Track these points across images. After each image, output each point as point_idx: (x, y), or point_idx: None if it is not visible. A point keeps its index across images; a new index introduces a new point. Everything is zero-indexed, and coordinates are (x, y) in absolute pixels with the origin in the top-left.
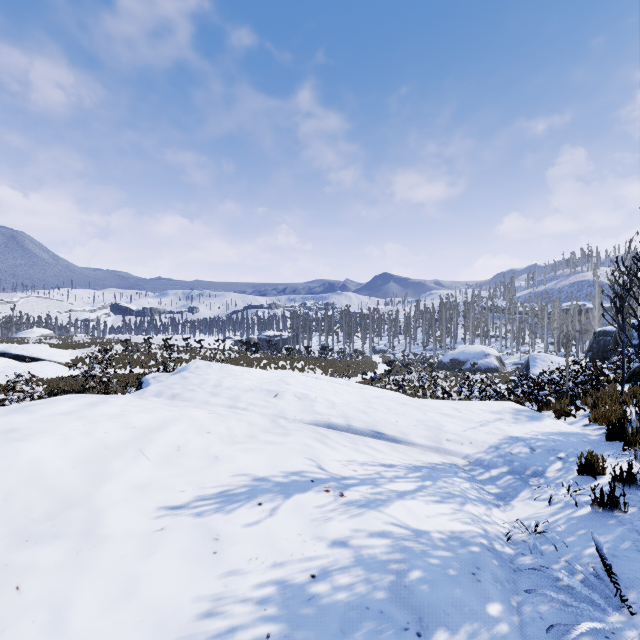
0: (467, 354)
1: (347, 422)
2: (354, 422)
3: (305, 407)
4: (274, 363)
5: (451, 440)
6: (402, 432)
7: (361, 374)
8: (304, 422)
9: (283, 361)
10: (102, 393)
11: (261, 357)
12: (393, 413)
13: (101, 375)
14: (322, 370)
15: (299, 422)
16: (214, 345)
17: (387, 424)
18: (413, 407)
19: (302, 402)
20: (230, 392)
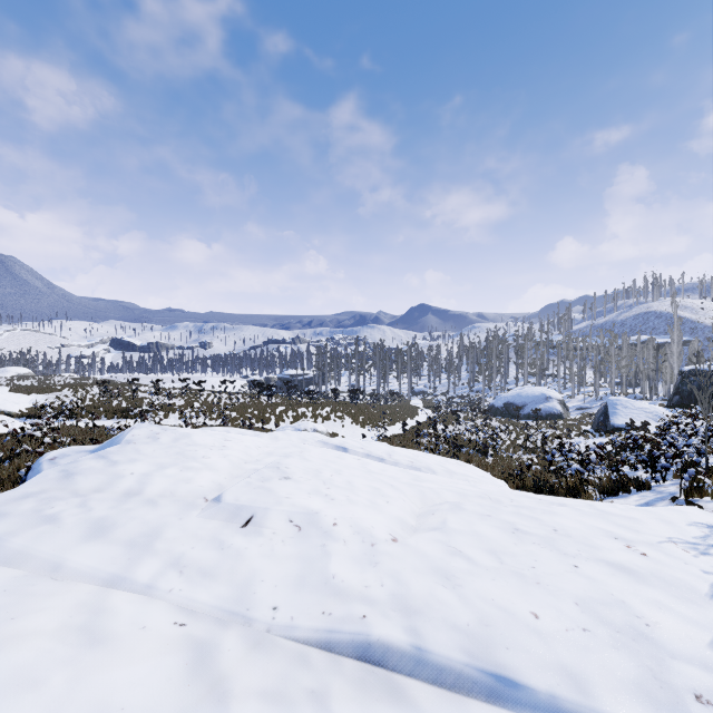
0: (524, 397)
1: (413, 636)
2: (431, 634)
3: (307, 563)
4: (292, 410)
5: (710, 699)
6: (567, 671)
7: (399, 422)
8: (296, 636)
9: (304, 407)
10: (31, 463)
11: (276, 403)
12: (511, 574)
13: (39, 435)
14: (352, 418)
15: (283, 636)
16: (223, 387)
17: (516, 633)
18: (541, 543)
19: (303, 542)
20: (146, 516)
